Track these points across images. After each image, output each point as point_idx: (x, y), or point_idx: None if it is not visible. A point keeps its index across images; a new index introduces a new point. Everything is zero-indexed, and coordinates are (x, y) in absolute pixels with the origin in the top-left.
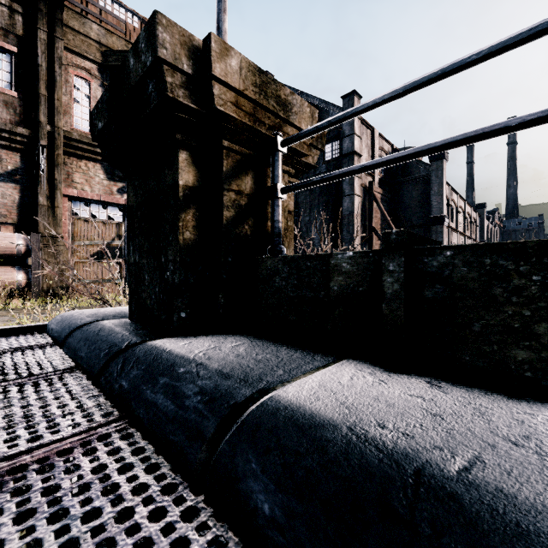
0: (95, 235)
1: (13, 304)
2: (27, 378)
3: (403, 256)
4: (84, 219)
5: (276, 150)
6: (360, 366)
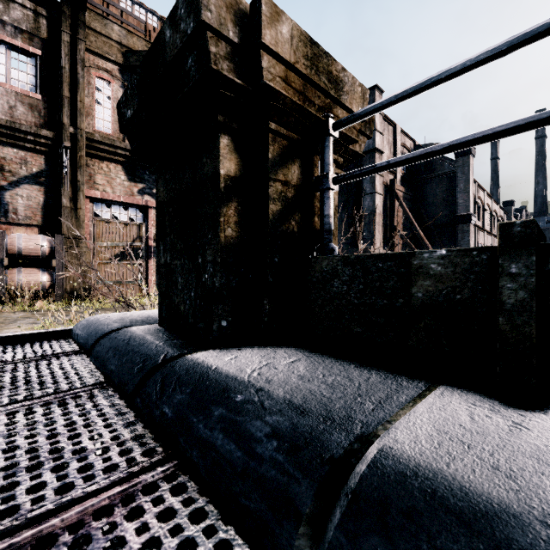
0: (116, 237)
1: (37, 305)
2: (53, 395)
3: (534, 254)
4: (105, 220)
5: (327, 134)
6: (468, 397)
